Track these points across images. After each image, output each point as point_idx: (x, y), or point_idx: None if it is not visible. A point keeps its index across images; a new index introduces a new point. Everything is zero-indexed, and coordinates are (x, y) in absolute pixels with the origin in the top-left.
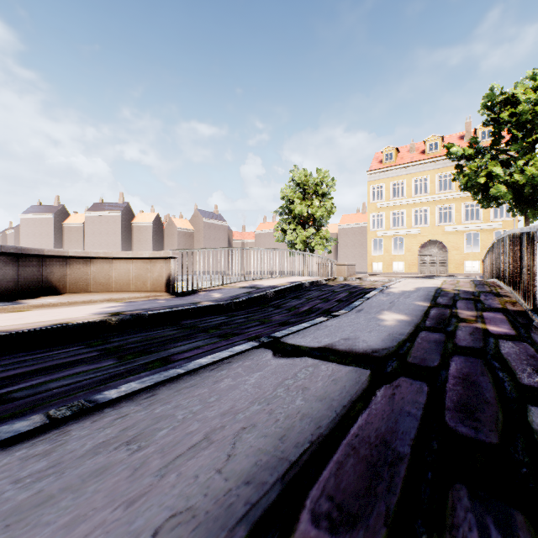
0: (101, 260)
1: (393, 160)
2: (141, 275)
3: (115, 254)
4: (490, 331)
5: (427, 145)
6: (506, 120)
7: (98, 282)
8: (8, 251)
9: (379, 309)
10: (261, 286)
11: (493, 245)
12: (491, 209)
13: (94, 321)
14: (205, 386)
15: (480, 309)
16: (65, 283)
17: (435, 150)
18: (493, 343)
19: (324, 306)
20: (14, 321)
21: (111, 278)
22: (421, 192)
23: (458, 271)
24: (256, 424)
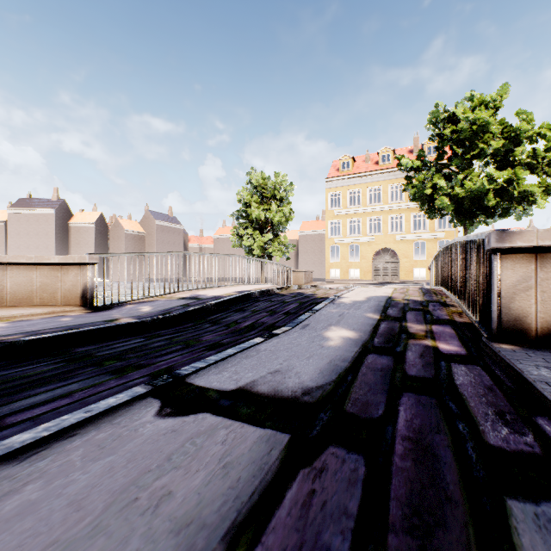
0: None
1: (350, 168)
2: (49, 285)
3: (11, 258)
4: (441, 350)
5: (380, 156)
6: (448, 137)
7: None
8: None
9: (327, 324)
10: (204, 296)
11: (439, 254)
12: (435, 220)
13: None
14: None
15: (429, 322)
16: None
17: (387, 162)
18: (445, 369)
19: (269, 320)
20: None
21: (5, 289)
22: (375, 201)
23: (408, 278)
24: None
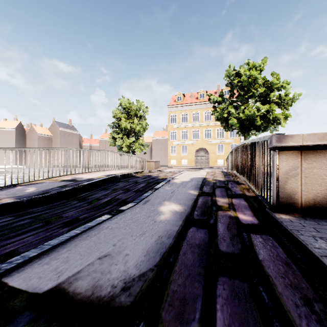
0: None
1: (182, 100)
2: None
3: None
4: (241, 221)
5: (199, 94)
6: (236, 85)
7: None
8: None
9: (162, 200)
10: (81, 179)
11: (232, 151)
12: (229, 132)
13: None
14: None
15: (230, 196)
16: None
17: (203, 98)
18: (247, 241)
19: (123, 196)
20: None
21: None
22: (196, 120)
23: (214, 165)
24: None
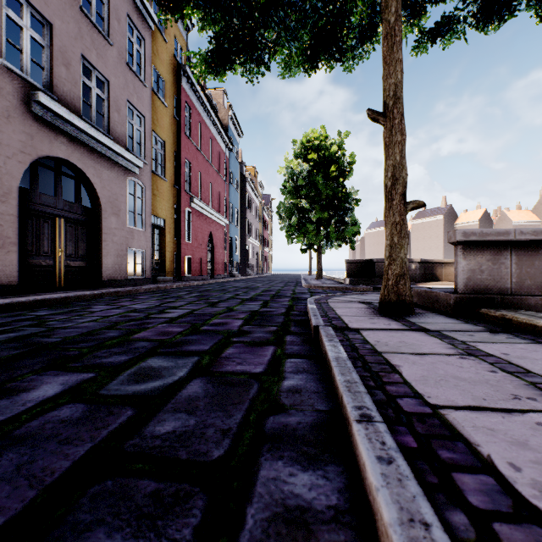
0: None
1: None
2: None
3: None
4: None
5: None
6: None
7: None
8: (422, 261)
9: None
10: None
11: None
12: None
13: None
14: None
15: None
16: (441, 276)
17: None
18: None
19: None
20: (442, 286)
21: None
22: None
23: None
24: None
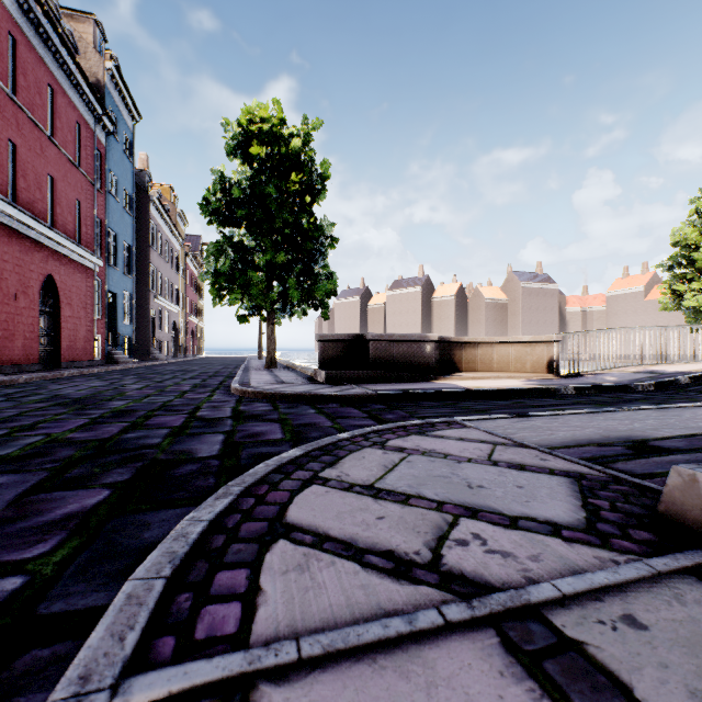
0: (485, 344)
1: None
2: (520, 357)
3: (497, 339)
4: None
5: None
6: None
7: (483, 363)
8: (438, 340)
9: None
10: (664, 371)
11: None
12: None
13: (542, 387)
14: (687, 412)
15: None
16: (461, 363)
17: None
18: None
19: None
20: (484, 384)
21: (493, 360)
22: None
23: None
24: None
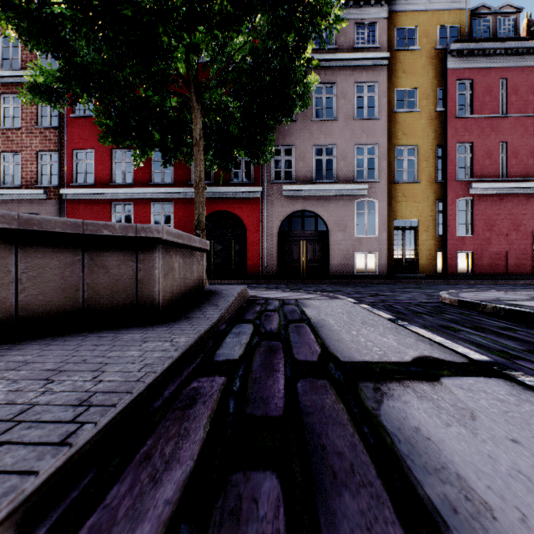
0: None
1: None
2: None
3: None
4: None
5: None
6: None
7: None
8: None
9: None
10: None
11: None
12: None
13: None
14: (394, 334)
15: None
16: None
17: None
18: None
19: None
20: None
21: None
22: None
23: None
24: (343, 330)
